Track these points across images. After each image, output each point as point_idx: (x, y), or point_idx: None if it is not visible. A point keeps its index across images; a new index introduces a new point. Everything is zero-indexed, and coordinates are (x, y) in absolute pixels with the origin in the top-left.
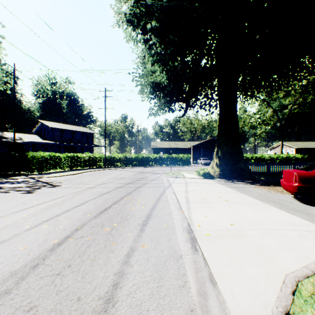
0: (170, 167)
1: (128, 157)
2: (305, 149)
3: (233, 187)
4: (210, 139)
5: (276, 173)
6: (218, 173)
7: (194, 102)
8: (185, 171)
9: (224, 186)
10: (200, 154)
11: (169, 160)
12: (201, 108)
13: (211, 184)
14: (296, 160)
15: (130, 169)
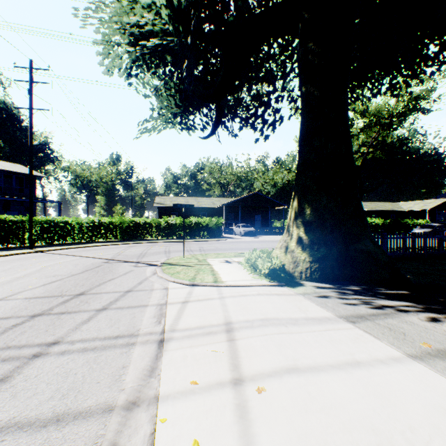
0: (186, 242)
1: (100, 222)
2: (376, 212)
3: (438, 360)
4: (254, 193)
5: (397, 256)
6: (306, 267)
7: (235, 105)
8: (217, 254)
9: (395, 351)
10: (237, 218)
11: (185, 228)
12: (248, 122)
13: (327, 329)
14: (376, 228)
15: (94, 250)
